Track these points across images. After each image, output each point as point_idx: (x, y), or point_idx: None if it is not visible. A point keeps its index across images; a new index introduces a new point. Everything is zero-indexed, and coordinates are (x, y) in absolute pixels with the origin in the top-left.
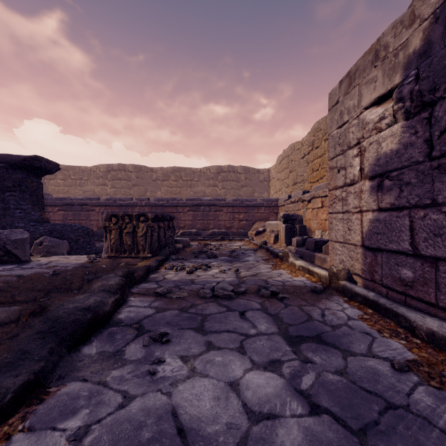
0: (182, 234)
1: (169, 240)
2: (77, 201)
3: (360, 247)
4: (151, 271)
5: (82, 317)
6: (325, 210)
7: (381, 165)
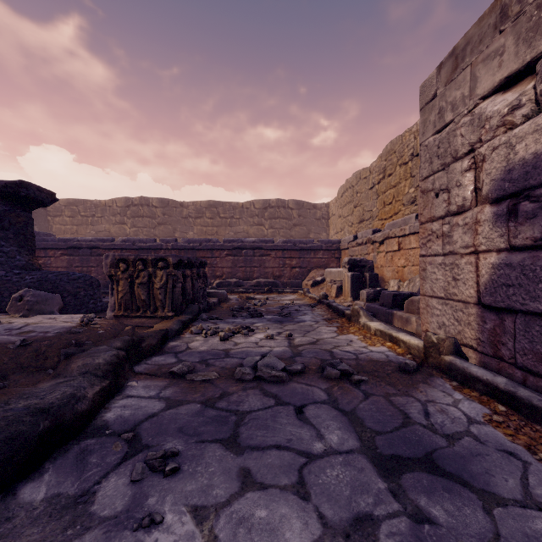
0: (219, 285)
1: (199, 292)
2: (85, 243)
3: (474, 305)
4: (171, 337)
5: (30, 428)
6: (403, 253)
7: (515, 179)
